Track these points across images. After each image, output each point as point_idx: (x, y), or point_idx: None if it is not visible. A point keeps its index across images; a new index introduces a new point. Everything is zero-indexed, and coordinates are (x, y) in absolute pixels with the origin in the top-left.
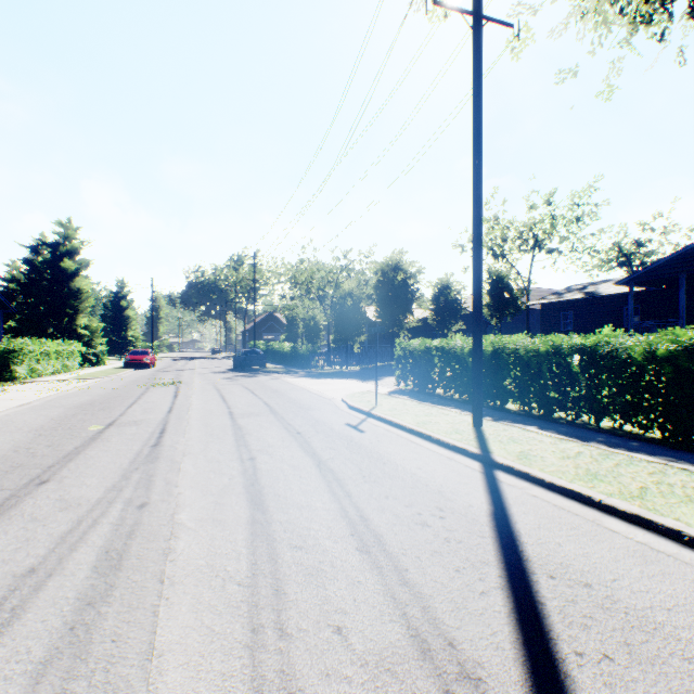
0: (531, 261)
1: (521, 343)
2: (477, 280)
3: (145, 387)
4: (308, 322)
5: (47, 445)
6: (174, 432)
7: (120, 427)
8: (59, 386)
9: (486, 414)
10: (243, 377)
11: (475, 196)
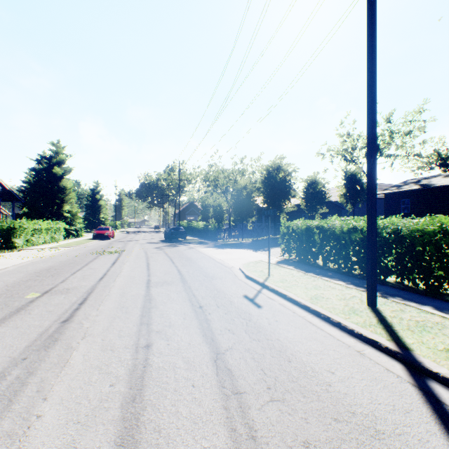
0: None
1: (402, 223)
2: (372, 163)
3: (97, 255)
4: (215, 208)
5: None
6: (91, 302)
7: (52, 296)
8: (39, 253)
9: None
10: (168, 247)
11: (370, 82)
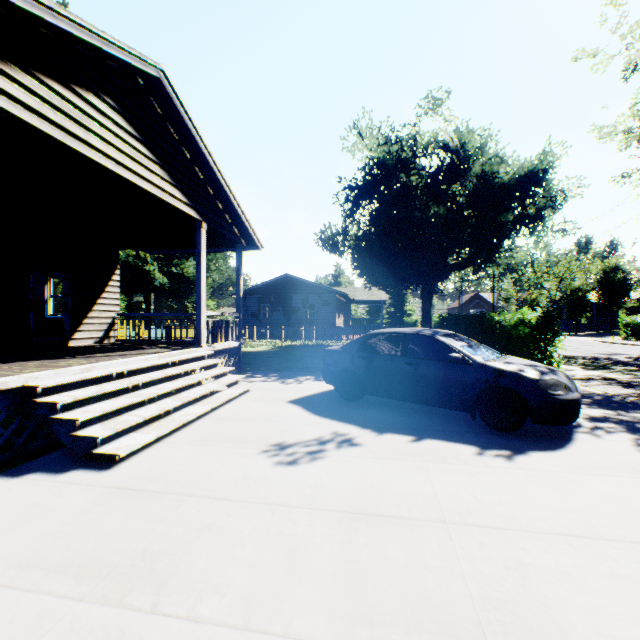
0: None
1: None
2: None
3: None
4: (530, 303)
5: None
6: None
7: None
8: None
9: None
10: None
11: None
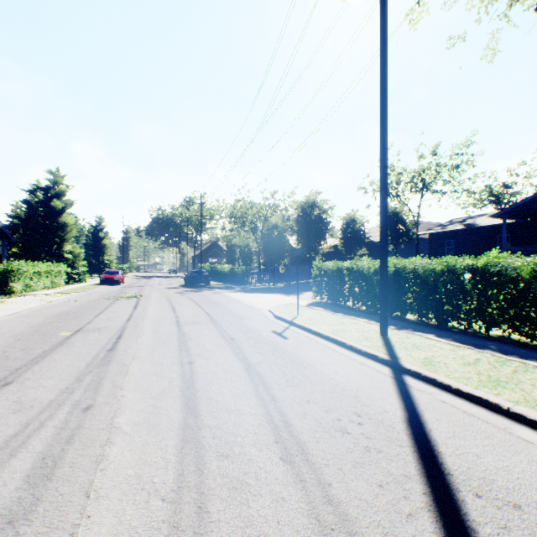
0: (420, 200)
1: (419, 263)
2: (384, 210)
3: (113, 300)
4: (243, 249)
5: (21, 348)
6: (128, 337)
7: (85, 333)
8: (45, 299)
9: (390, 323)
10: (191, 292)
11: (382, 139)
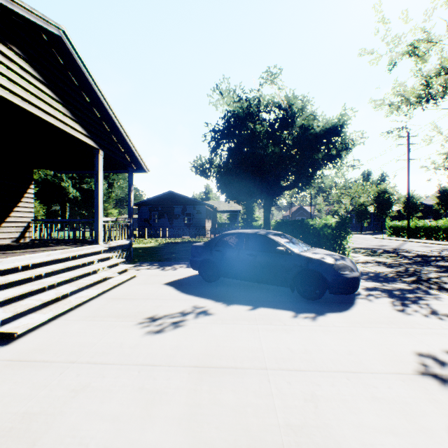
0: None
1: (423, 223)
2: (408, 211)
3: None
4: (334, 213)
5: None
6: None
7: None
8: None
9: (412, 239)
10: None
11: (407, 195)
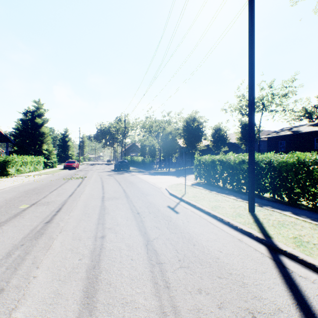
0: (261, 116)
1: (273, 157)
2: (252, 117)
3: (67, 180)
4: (150, 147)
5: None
6: (65, 211)
7: (37, 206)
8: (26, 179)
9: None
10: (117, 174)
11: (250, 64)
